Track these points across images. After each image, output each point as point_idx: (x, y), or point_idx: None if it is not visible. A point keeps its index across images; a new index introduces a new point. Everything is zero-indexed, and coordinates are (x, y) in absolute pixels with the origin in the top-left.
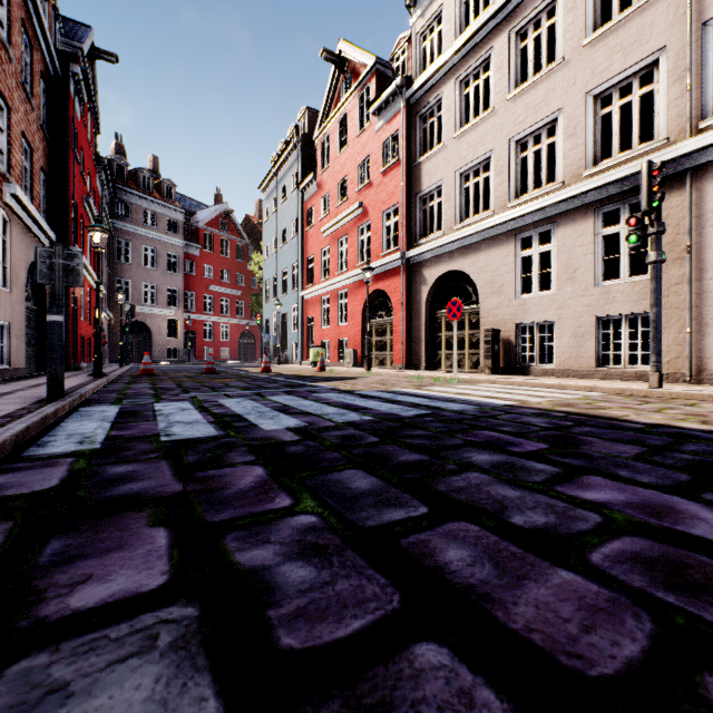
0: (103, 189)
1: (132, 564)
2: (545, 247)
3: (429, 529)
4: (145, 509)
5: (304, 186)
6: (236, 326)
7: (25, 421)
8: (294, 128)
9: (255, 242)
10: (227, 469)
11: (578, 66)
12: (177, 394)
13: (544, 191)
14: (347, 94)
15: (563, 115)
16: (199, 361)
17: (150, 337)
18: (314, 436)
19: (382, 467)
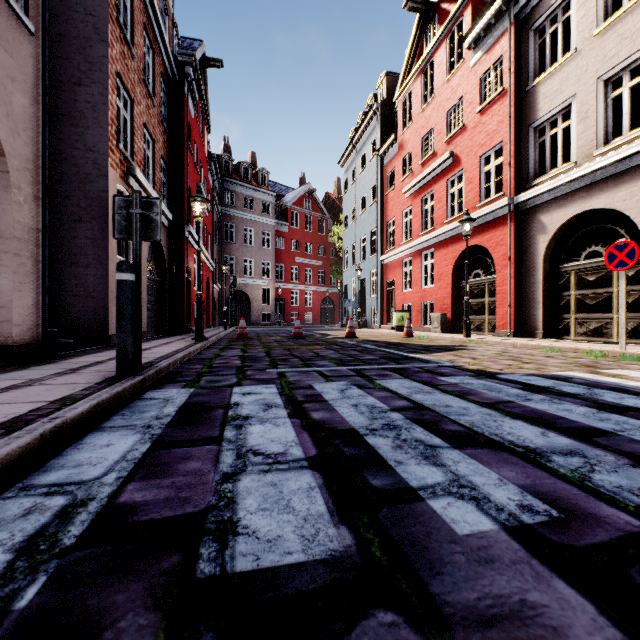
0: (213, 181)
1: None
2: None
3: None
4: None
5: (384, 150)
6: (318, 293)
7: None
8: (373, 98)
9: (334, 216)
10: None
11: None
12: (264, 369)
13: None
14: (432, 40)
15: None
16: (287, 324)
17: (249, 303)
18: None
19: None
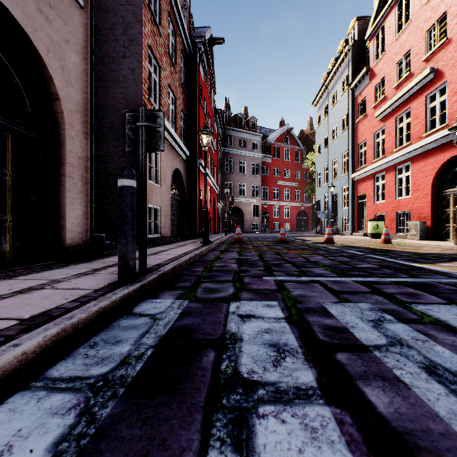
0: (217, 128)
1: None
2: None
3: None
4: None
5: (355, 84)
6: (294, 208)
7: None
8: (343, 43)
9: (307, 147)
10: None
11: None
12: (260, 276)
13: None
14: None
15: None
16: (271, 231)
17: (243, 216)
18: None
19: None
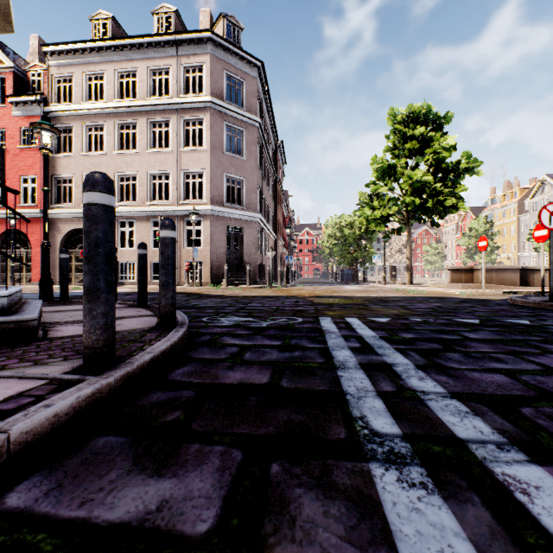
0: None
1: None
2: (132, 229)
3: None
4: None
5: None
6: None
7: None
8: None
9: None
10: None
11: (145, 158)
12: None
13: (131, 204)
14: None
15: (139, 175)
16: None
17: None
18: None
19: None
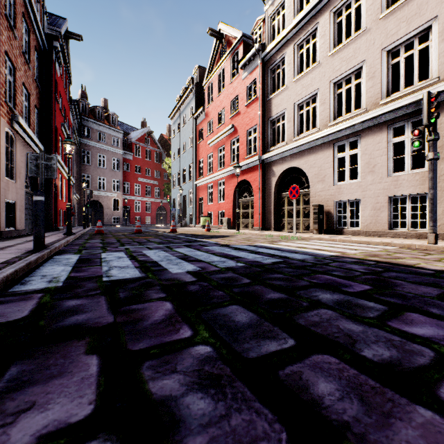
0: (73, 119)
1: (67, 391)
2: (353, 151)
3: (299, 361)
4: (84, 338)
5: (197, 115)
6: (155, 203)
7: (14, 266)
8: (191, 79)
9: (166, 151)
10: (146, 304)
11: (376, 32)
12: (117, 247)
13: (353, 114)
14: (224, 56)
15: (366, 64)
16: (132, 225)
17: (102, 210)
18: (206, 278)
19: (255, 303)
